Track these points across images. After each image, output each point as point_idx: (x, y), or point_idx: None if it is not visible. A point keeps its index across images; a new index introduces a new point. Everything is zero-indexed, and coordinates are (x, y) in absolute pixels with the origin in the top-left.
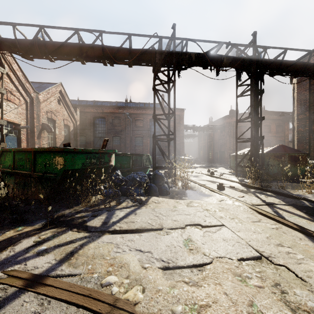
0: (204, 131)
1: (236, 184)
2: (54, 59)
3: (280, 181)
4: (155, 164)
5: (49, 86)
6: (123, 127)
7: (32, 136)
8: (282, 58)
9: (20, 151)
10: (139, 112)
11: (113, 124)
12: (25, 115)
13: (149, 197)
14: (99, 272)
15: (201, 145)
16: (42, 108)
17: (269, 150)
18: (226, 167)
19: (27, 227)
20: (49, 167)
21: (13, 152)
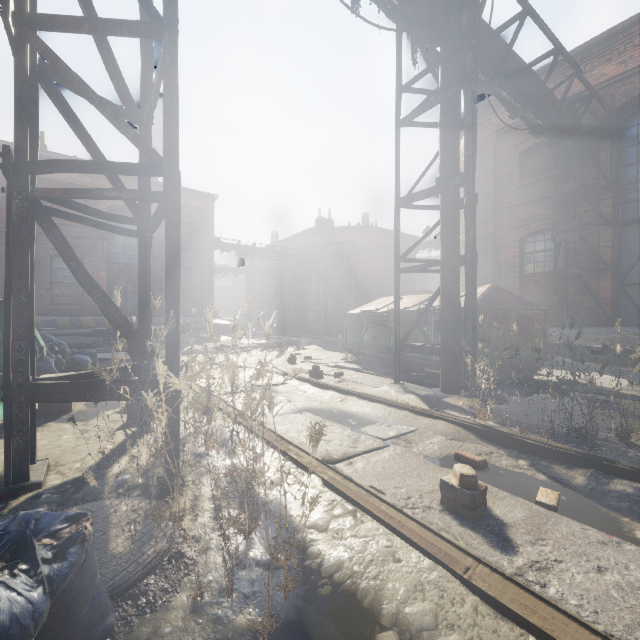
0: (264, 258)
1: (456, 432)
2: None
3: (510, 387)
4: (21, 368)
5: None
6: None
7: None
8: (515, 35)
9: None
10: (69, 177)
11: None
12: None
13: None
14: None
15: (254, 294)
16: None
17: (478, 298)
18: (320, 343)
19: None
20: None
21: None
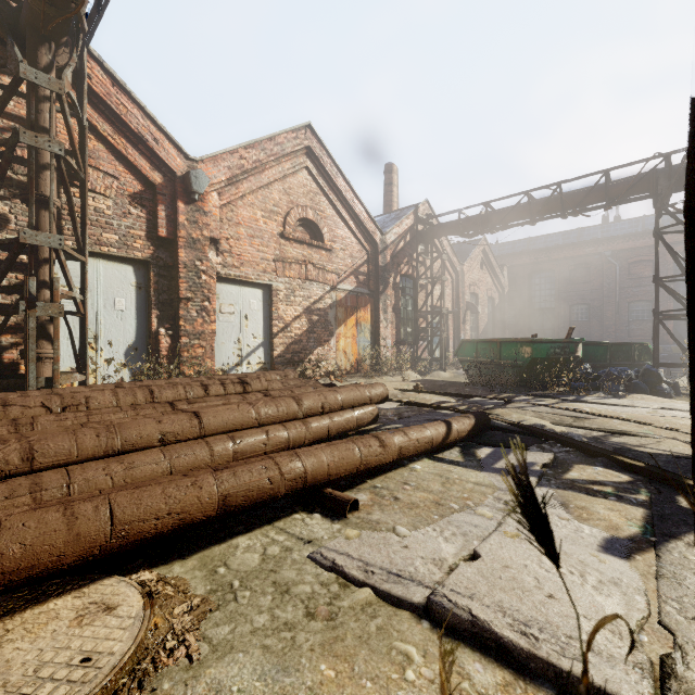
0: None
1: None
2: (496, 231)
3: None
4: (656, 359)
5: (469, 246)
6: (596, 283)
7: (457, 320)
8: None
9: (483, 342)
10: (641, 243)
11: (570, 281)
12: (451, 295)
13: (630, 393)
14: (577, 409)
15: None
16: (465, 282)
17: None
18: None
19: (515, 395)
20: (516, 355)
21: (476, 343)
